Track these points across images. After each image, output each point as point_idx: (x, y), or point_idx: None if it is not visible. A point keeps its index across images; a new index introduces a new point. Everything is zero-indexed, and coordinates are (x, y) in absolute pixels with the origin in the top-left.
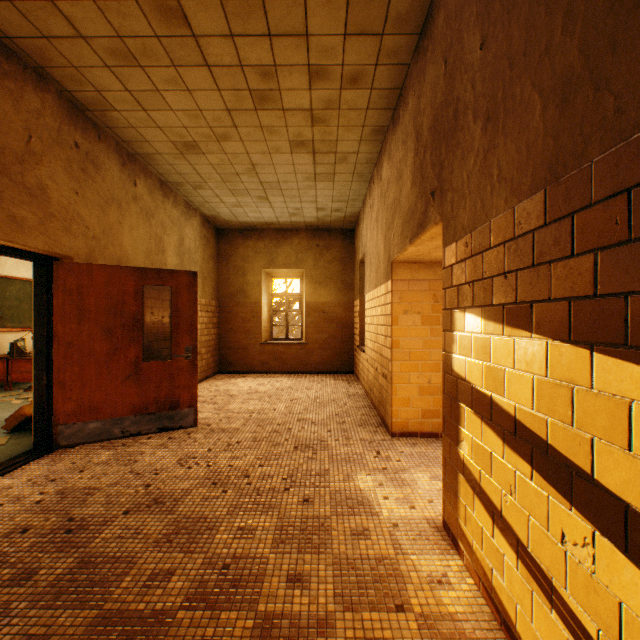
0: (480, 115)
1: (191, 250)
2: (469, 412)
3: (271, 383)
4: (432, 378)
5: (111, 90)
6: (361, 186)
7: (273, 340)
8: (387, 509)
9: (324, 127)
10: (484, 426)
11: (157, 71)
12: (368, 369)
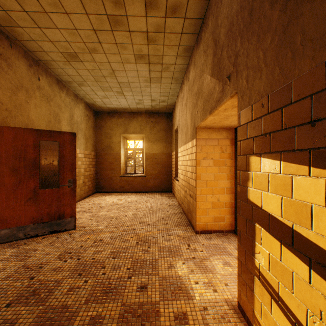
0: None
1: (78, 122)
2: (266, 233)
3: (125, 198)
4: (220, 197)
5: (13, 10)
6: (176, 86)
7: (127, 174)
8: (198, 293)
9: (155, 45)
10: (284, 248)
11: None
12: (180, 191)
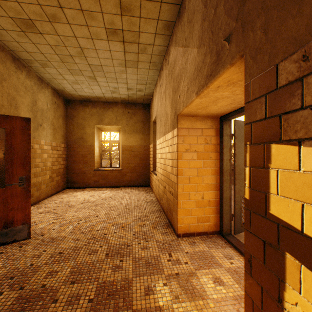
0: None
1: (43, 110)
2: None
3: (99, 194)
4: (204, 195)
5: None
6: (154, 73)
7: (102, 167)
8: None
9: (130, 17)
10: None
11: None
12: (159, 186)
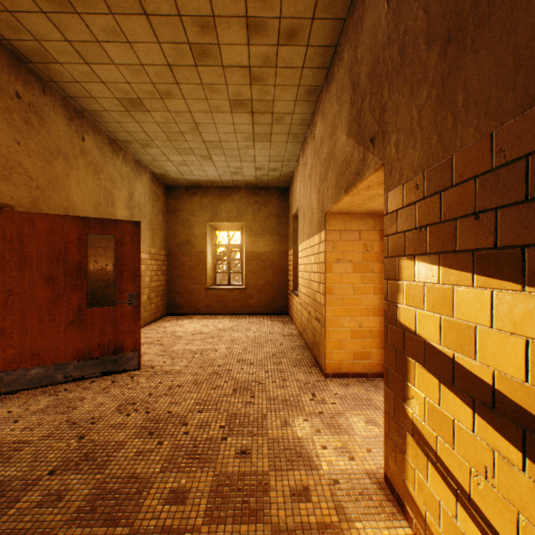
0: (437, 39)
1: (141, 204)
2: (421, 369)
3: (214, 324)
4: (363, 322)
5: (50, 40)
6: (295, 147)
7: (217, 285)
8: (326, 461)
9: (262, 86)
10: (443, 388)
11: (95, 19)
12: (301, 312)
